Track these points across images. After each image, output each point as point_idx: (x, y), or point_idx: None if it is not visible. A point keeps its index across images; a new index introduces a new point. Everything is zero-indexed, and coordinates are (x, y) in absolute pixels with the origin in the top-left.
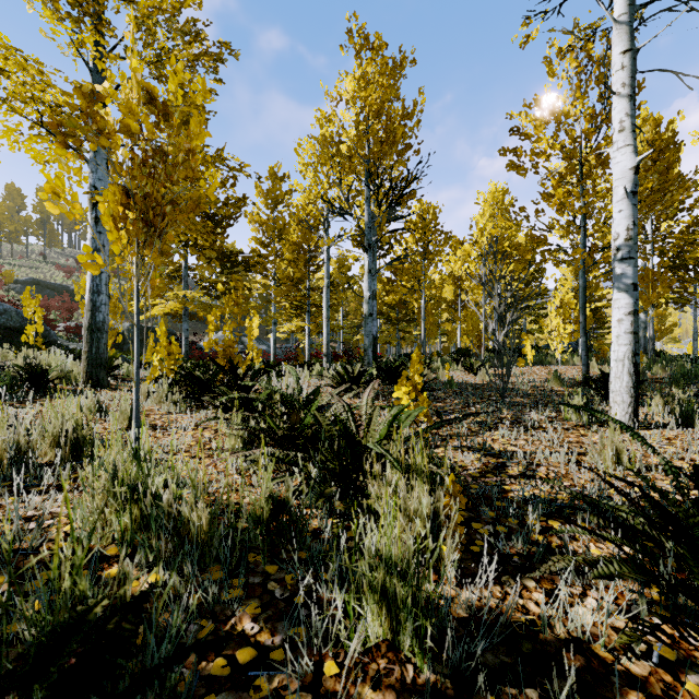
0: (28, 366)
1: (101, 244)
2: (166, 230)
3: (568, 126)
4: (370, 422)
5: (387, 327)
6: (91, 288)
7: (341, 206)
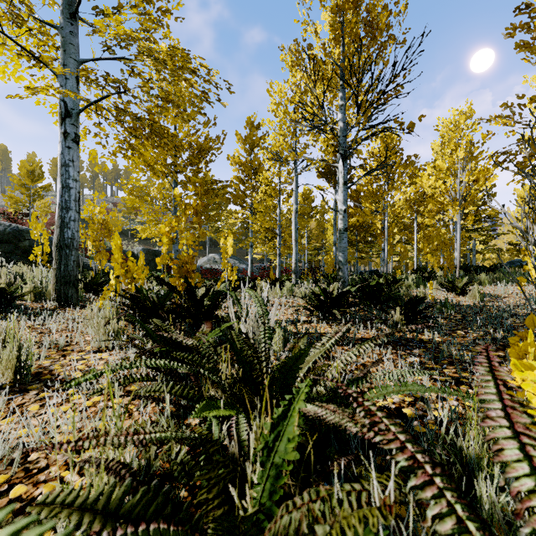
0: None
1: (69, 159)
2: None
3: None
4: None
5: None
6: (60, 204)
7: (314, 113)
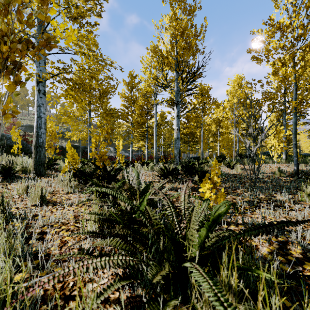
0: (2, 165)
1: (41, 103)
2: (20, 63)
3: (288, 33)
4: (190, 220)
5: (183, 144)
6: (36, 125)
7: (162, 82)
